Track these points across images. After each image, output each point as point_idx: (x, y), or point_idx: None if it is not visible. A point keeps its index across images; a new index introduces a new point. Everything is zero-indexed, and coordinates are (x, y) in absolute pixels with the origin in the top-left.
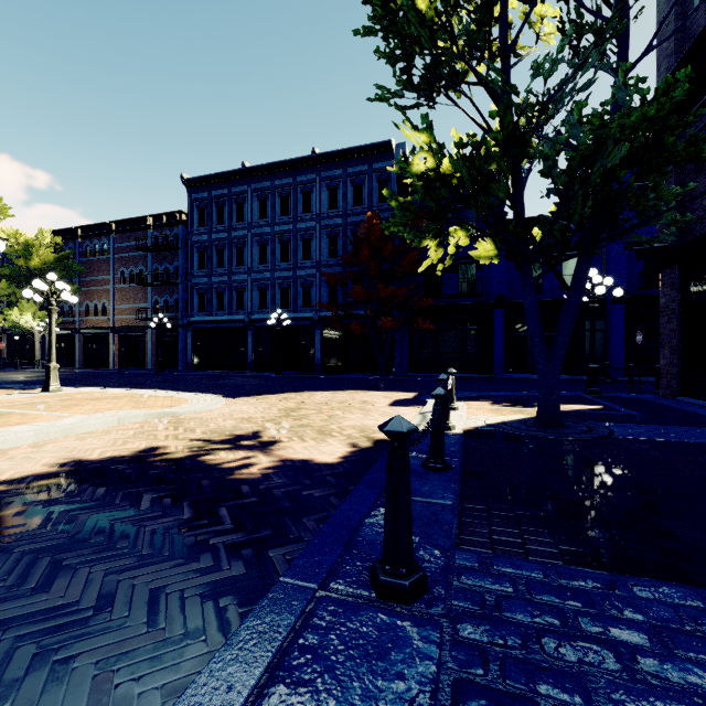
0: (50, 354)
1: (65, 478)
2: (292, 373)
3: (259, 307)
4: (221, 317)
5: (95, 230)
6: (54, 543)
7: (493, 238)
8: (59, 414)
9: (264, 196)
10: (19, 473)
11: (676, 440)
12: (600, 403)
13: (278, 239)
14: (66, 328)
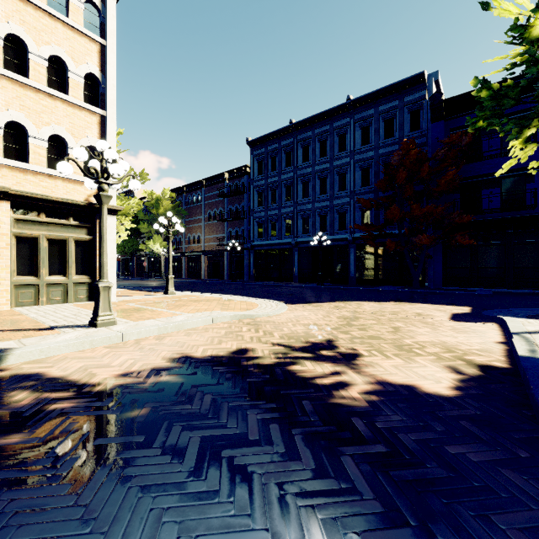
0: (168, 268)
1: (178, 376)
2: (330, 284)
3: (303, 232)
4: (274, 241)
5: (193, 186)
6: (168, 480)
7: None
8: (173, 311)
9: (306, 144)
10: (145, 365)
11: None
12: None
13: (318, 177)
14: (178, 252)
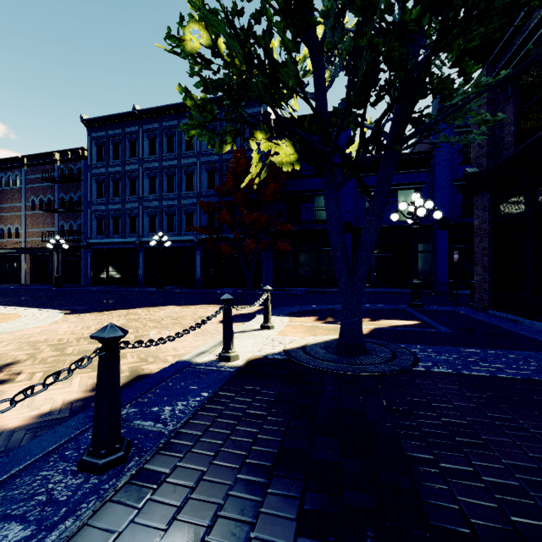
0: None
1: None
2: (175, 288)
3: (149, 231)
4: (116, 239)
5: (9, 163)
6: None
7: (292, 140)
8: None
9: (153, 136)
10: None
11: (487, 374)
12: (419, 317)
13: (165, 173)
14: None
